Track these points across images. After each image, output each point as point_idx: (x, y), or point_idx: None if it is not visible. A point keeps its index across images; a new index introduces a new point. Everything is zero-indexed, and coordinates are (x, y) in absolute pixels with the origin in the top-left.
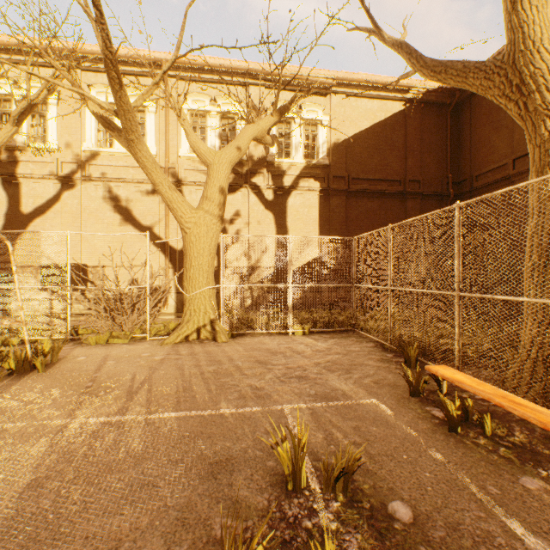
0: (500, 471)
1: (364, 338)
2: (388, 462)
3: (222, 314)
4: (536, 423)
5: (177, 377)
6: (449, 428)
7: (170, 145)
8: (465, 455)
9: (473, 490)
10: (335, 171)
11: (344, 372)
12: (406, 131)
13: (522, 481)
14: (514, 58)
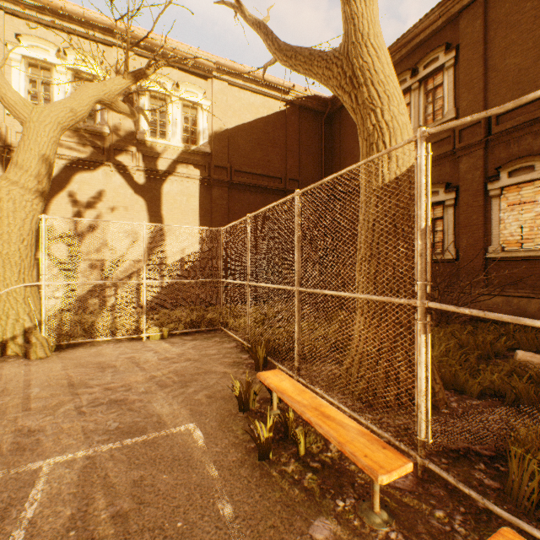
0: (294, 516)
1: (230, 337)
2: None
3: (44, 320)
4: (336, 444)
5: None
6: (260, 456)
7: None
8: (263, 497)
9: None
10: (217, 160)
11: (179, 386)
12: (287, 131)
13: (314, 529)
14: (348, 49)
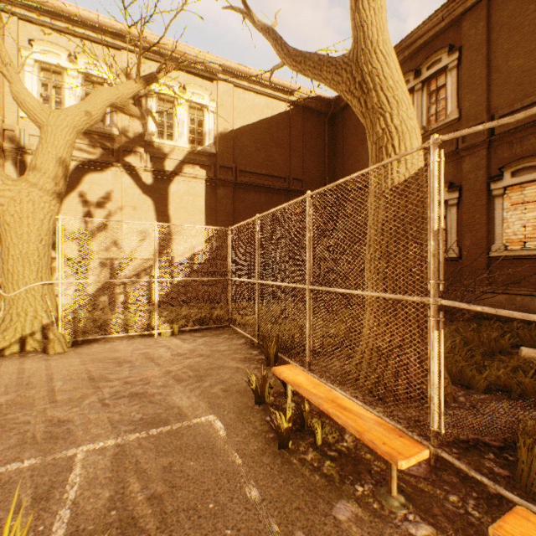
0: (317, 500)
1: (238, 333)
2: (183, 524)
3: (60, 317)
4: (355, 433)
5: None
6: (279, 445)
7: (7, 100)
8: (286, 482)
9: None
10: (223, 161)
11: (194, 380)
12: (290, 131)
13: (336, 510)
14: (357, 55)
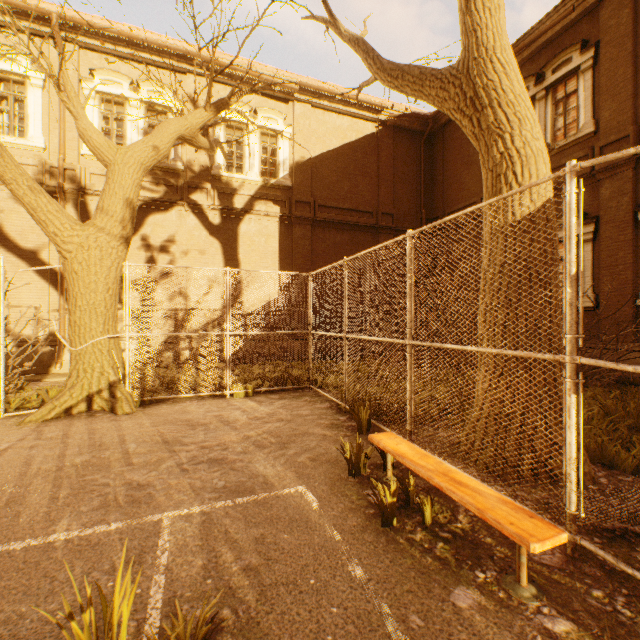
0: (431, 583)
1: (321, 396)
2: (284, 598)
3: (128, 373)
4: (474, 511)
5: (9, 480)
6: (382, 522)
7: (67, 137)
8: (393, 563)
9: (389, 627)
10: (299, 195)
11: (277, 447)
12: (378, 156)
13: (455, 597)
14: (468, 66)
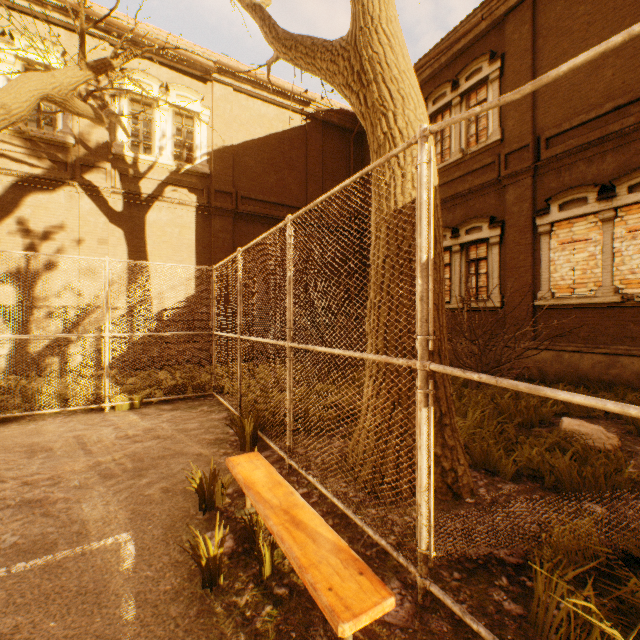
0: None
1: (222, 405)
2: None
3: None
4: (297, 568)
5: None
6: (204, 582)
7: None
8: None
9: None
10: (219, 184)
11: (129, 476)
12: (307, 150)
13: None
14: (356, 36)
